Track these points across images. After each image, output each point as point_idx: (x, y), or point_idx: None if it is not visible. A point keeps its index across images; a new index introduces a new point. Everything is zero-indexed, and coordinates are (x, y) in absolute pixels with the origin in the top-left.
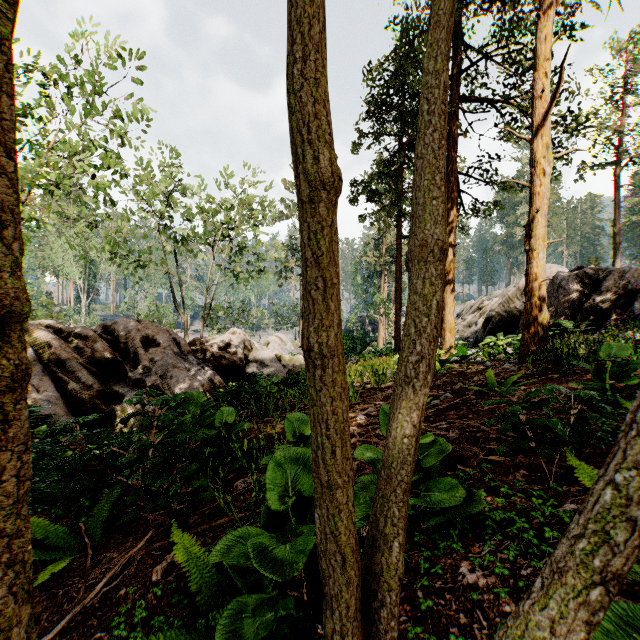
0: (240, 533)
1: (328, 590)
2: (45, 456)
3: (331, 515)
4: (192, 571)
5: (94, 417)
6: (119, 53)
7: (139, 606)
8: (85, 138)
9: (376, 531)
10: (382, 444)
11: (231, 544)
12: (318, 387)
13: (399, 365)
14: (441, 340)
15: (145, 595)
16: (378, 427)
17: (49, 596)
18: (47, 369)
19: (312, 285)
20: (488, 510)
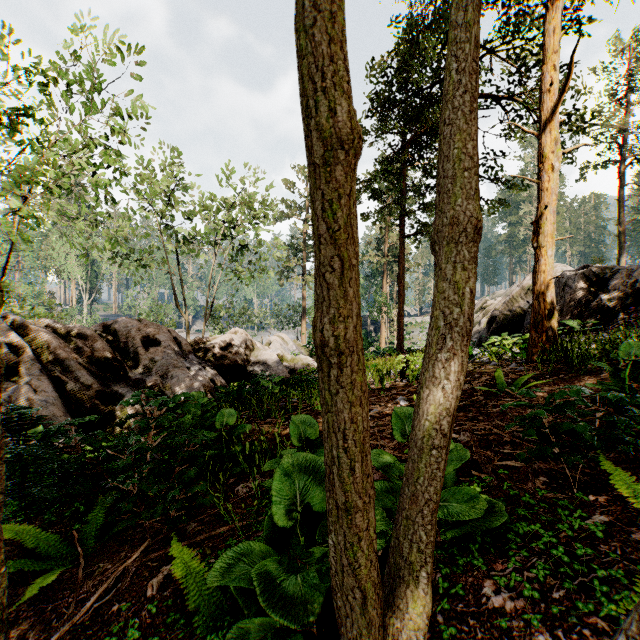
0: (241, 549)
1: (345, 631)
2: (39, 459)
3: (349, 544)
4: (189, 587)
5: (90, 418)
6: (120, 50)
7: (132, 625)
8: (85, 136)
9: (399, 558)
10: (389, 447)
11: (231, 562)
12: (334, 390)
13: (425, 364)
14: None
15: (139, 612)
16: (384, 429)
17: (37, 611)
18: (45, 369)
19: (327, 266)
20: (509, 522)
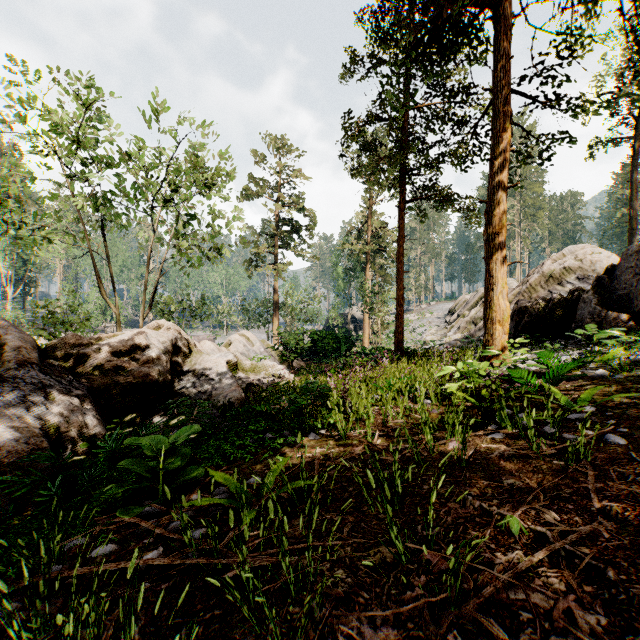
0: None
1: None
2: None
3: None
4: None
5: None
6: None
7: None
8: None
9: None
10: None
11: None
12: None
13: None
14: (486, 337)
15: None
16: None
17: None
18: None
19: None
20: None
